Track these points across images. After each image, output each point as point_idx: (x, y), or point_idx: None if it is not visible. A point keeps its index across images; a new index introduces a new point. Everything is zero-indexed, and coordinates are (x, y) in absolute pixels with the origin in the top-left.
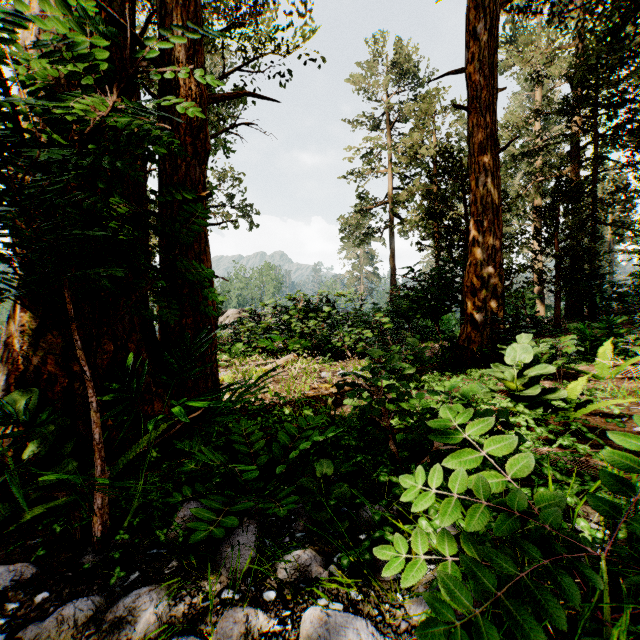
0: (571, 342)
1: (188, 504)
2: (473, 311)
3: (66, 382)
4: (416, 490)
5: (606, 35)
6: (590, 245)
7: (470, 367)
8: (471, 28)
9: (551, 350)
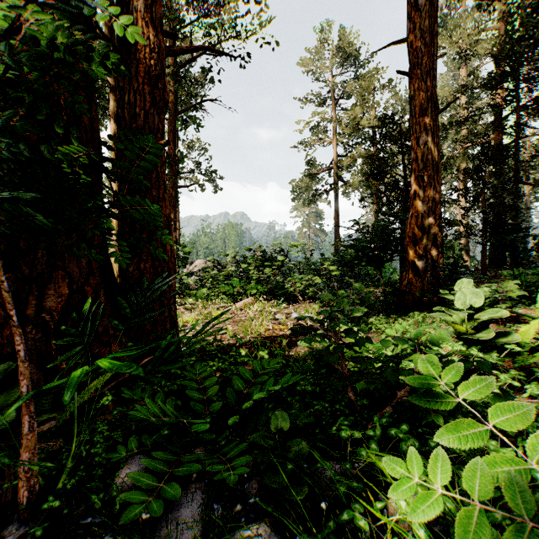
0: (515, 287)
1: (133, 459)
2: (414, 259)
3: None
4: (411, 486)
5: (533, 10)
6: (512, 202)
7: (412, 310)
8: (413, 0)
9: (494, 294)
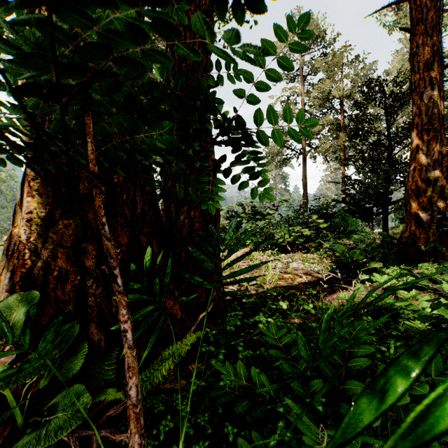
0: None
1: None
2: (418, 211)
3: (77, 279)
4: None
5: None
6: None
7: (418, 261)
8: None
9: None
